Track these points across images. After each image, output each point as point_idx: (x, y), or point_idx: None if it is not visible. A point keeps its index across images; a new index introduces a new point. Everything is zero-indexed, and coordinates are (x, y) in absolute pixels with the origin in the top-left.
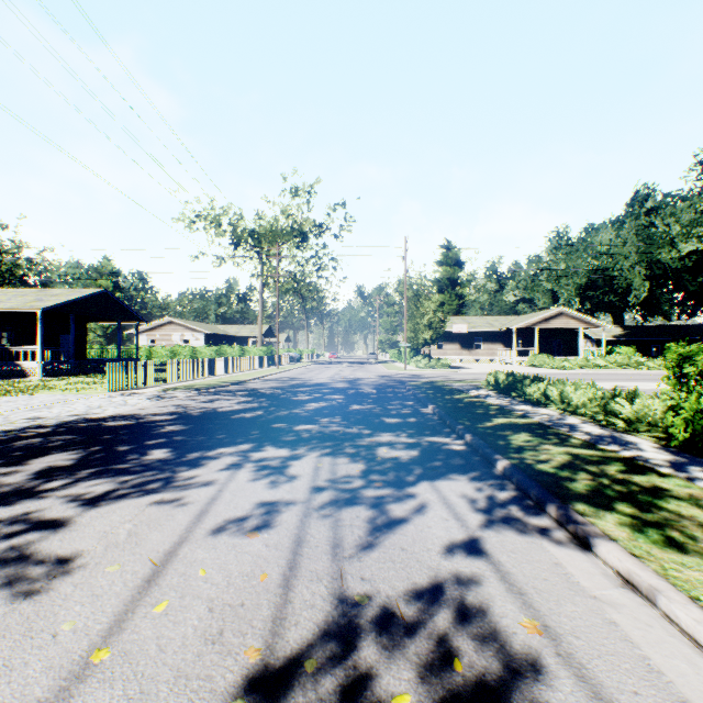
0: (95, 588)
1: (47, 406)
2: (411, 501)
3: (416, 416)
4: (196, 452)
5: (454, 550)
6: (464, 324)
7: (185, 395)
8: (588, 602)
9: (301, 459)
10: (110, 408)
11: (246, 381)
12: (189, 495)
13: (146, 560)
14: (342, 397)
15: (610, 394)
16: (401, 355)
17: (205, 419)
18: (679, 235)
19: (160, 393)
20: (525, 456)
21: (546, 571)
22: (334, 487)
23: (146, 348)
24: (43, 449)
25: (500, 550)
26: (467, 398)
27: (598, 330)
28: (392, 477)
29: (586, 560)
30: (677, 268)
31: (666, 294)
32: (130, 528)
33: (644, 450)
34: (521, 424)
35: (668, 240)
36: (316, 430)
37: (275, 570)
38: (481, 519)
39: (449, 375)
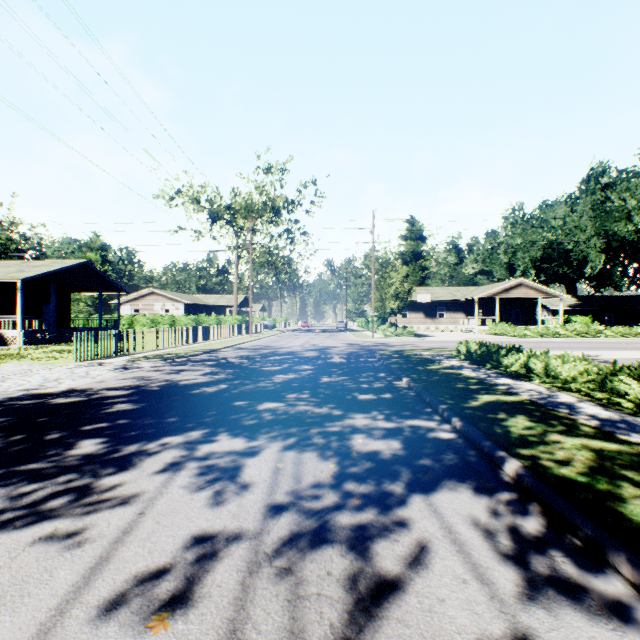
0: None
1: (3, 379)
2: (404, 536)
3: (391, 391)
4: (134, 442)
5: None
6: (427, 294)
7: (151, 366)
8: None
9: (259, 455)
10: (67, 380)
11: (218, 350)
12: (94, 524)
13: None
14: (311, 367)
15: (608, 369)
16: (368, 323)
17: (163, 394)
18: (635, 209)
19: (128, 363)
20: (537, 453)
21: None
22: (297, 506)
23: (128, 317)
24: None
25: None
26: (441, 369)
27: (553, 300)
28: (373, 486)
29: None
30: (633, 240)
31: (617, 267)
32: None
33: None
34: (511, 403)
35: (624, 213)
36: (282, 409)
37: None
38: (516, 578)
39: (416, 343)
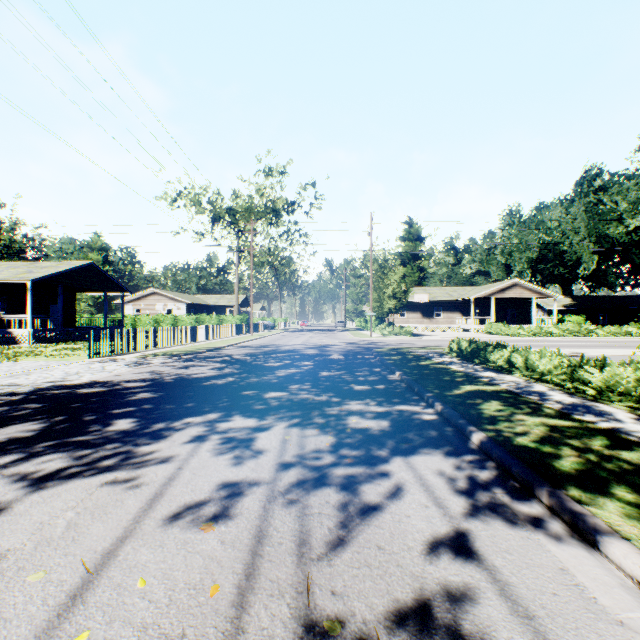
0: (5, 608)
1: (27, 373)
2: (385, 482)
3: (384, 383)
4: (161, 422)
5: (439, 550)
6: (425, 295)
7: (161, 362)
8: (615, 632)
9: (269, 430)
10: (87, 374)
11: (222, 348)
12: (145, 474)
13: (78, 564)
14: (311, 363)
15: (577, 362)
16: (367, 323)
17: (177, 385)
18: (626, 211)
19: (139, 360)
20: (501, 428)
21: (553, 581)
22: (302, 463)
23: (131, 317)
24: (7, 419)
25: (492, 550)
26: (432, 364)
27: (548, 300)
28: (363, 451)
29: (596, 565)
30: (624, 242)
31: (611, 267)
32: (70, 518)
33: (622, 421)
34: (489, 392)
35: (615, 216)
36: (286, 397)
37: (228, 580)
38: (465, 505)
39: (412, 341)
